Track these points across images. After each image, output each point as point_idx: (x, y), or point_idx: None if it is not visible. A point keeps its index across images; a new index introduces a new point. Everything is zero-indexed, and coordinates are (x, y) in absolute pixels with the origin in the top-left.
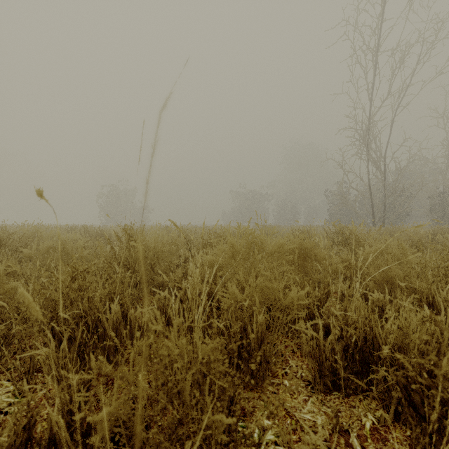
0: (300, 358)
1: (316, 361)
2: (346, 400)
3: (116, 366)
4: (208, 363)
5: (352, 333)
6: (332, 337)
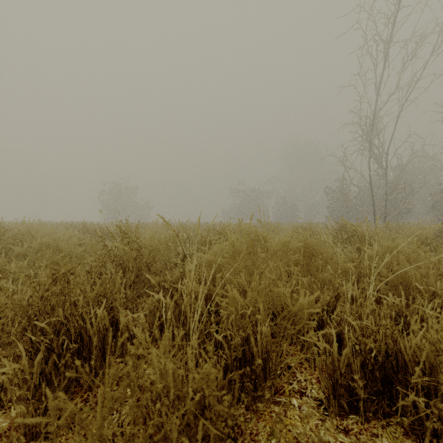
0: (309, 371)
1: (330, 379)
2: (367, 427)
3: (103, 379)
4: (201, 400)
5: (371, 346)
6: (348, 350)
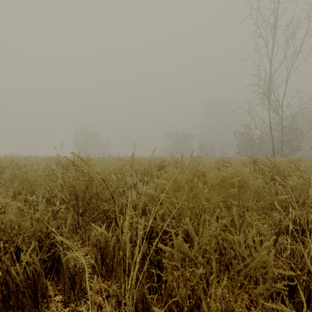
0: None
1: None
2: None
3: None
4: None
5: None
6: None
